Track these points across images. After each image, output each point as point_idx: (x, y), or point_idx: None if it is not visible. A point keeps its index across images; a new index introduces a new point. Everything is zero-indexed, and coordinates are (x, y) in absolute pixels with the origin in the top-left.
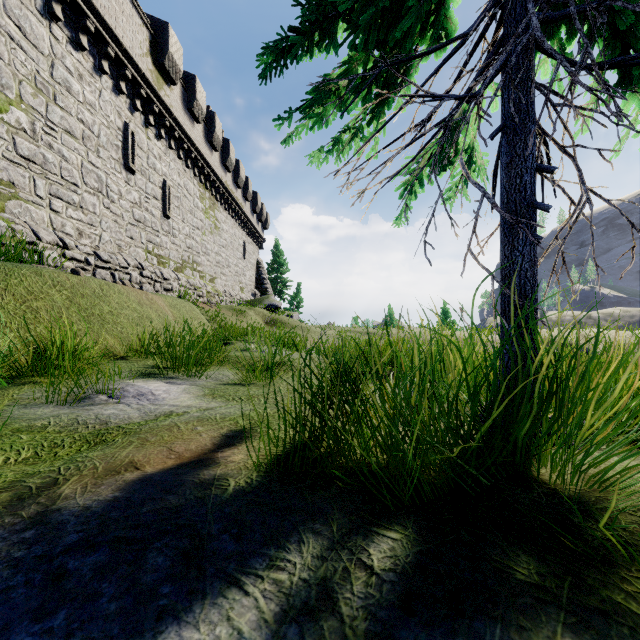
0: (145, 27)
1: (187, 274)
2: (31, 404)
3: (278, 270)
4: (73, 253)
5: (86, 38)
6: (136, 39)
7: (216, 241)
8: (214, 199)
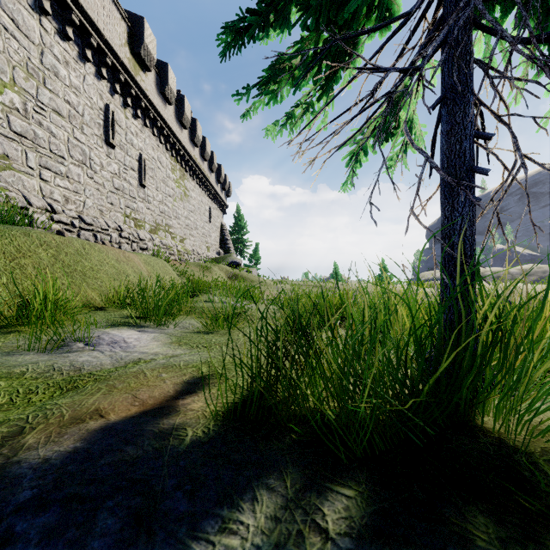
0: (123, 21)
1: (160, 235)
2: (14, 351)
3: (239, 232)
4: (60, 217)
5: (72, 30)
6: (115, 31)
7: (185, 207)
8: (184, 170)
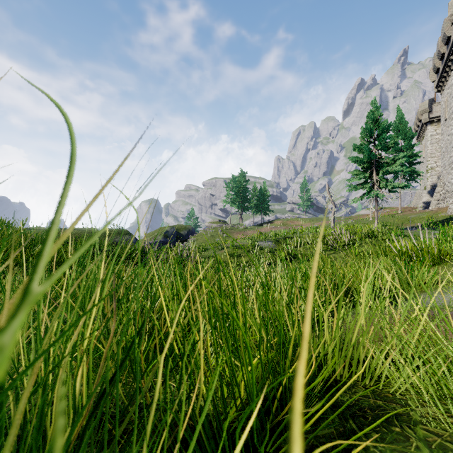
0: None
1: None
2: None
3: None
4: None
5: None
6: None
7: None
8: None
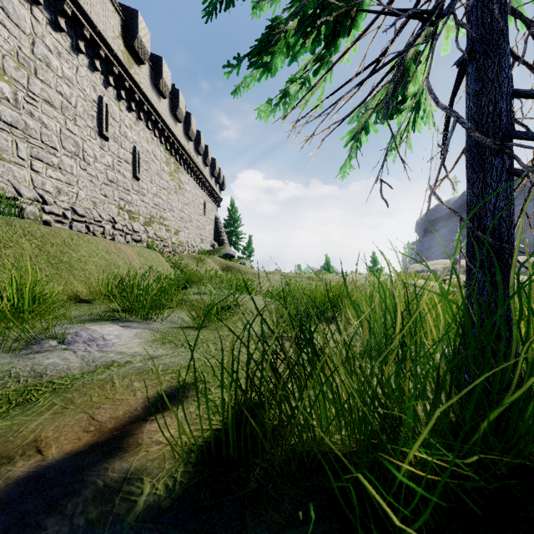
0: (117, 13)
1: (155, 227)
2: None
3: (233, 225)
4: (51, 208)
5: (64, 21)
6: (109, 23)
7: (180, 200)
8: (178, 164)
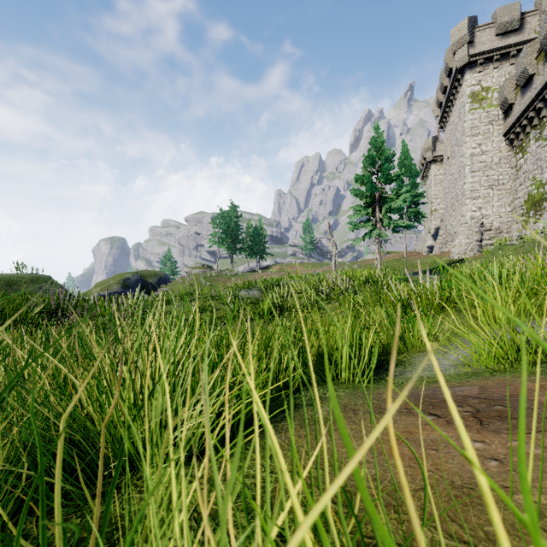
0: None
1: None
2: None
3: None
4: None
5: None
6: None
7: None
8: None
